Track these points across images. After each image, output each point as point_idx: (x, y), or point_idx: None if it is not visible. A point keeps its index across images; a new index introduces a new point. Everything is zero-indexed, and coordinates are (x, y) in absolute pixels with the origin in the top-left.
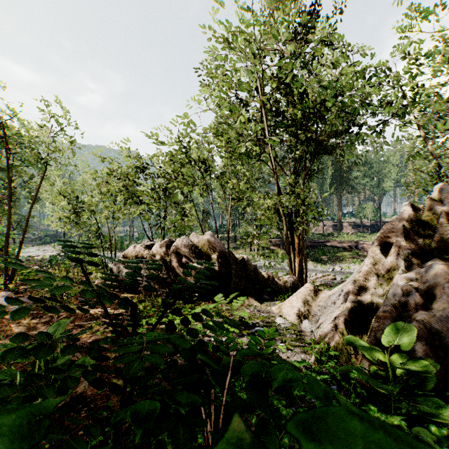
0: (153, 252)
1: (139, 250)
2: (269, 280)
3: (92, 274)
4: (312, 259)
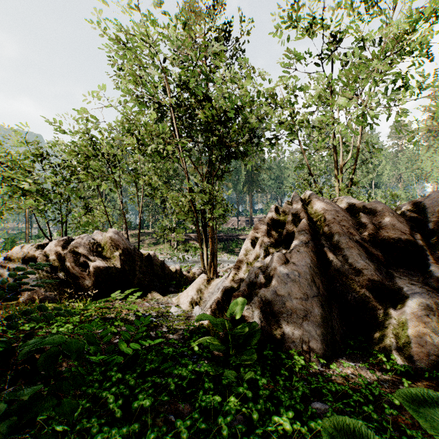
0: (47, 252)
1: (28, 251)
2: (177, 273)
3: None
4: (227, 251)
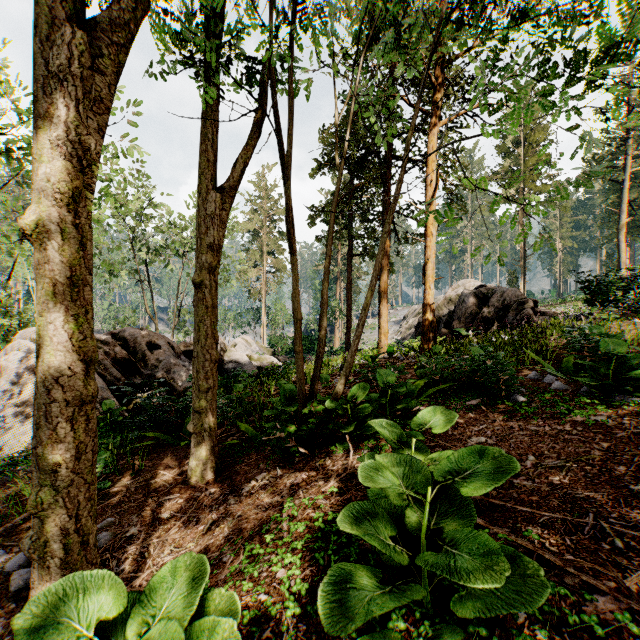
0: None
1: None
2: None
3: None
4: None
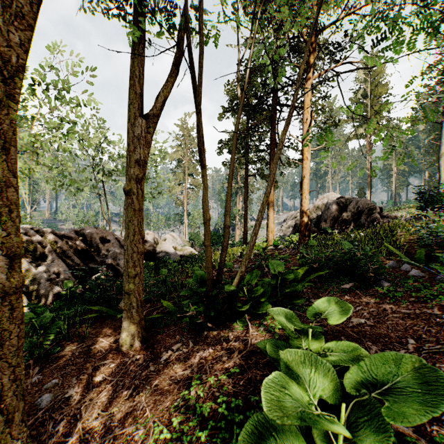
0: None
1: None
2: None
3: None
4: None
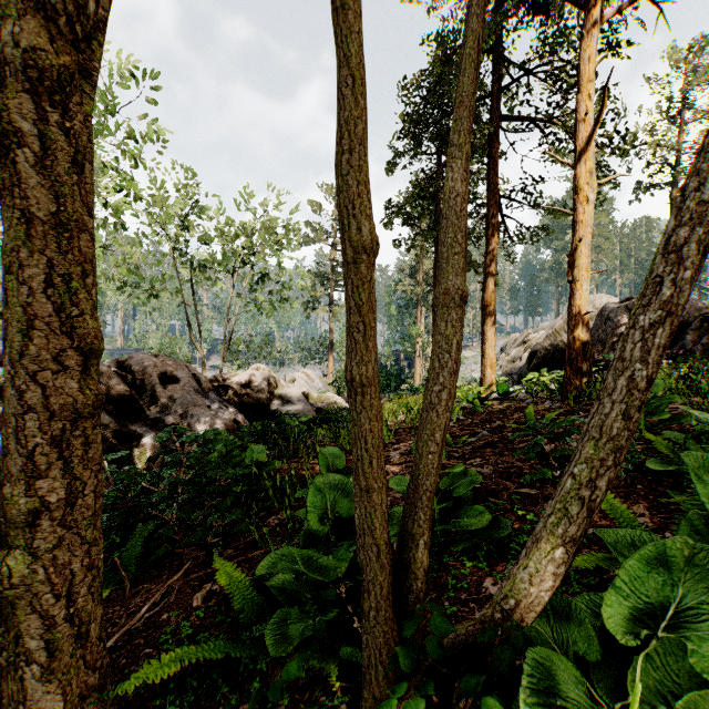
0: None
1: None
2: None
3: None
4: None
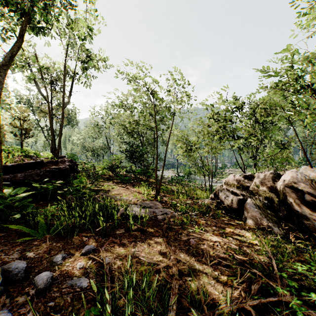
0: (256, 183)
1: (239, 179)
2: None
3: (198, 193)
4: None
